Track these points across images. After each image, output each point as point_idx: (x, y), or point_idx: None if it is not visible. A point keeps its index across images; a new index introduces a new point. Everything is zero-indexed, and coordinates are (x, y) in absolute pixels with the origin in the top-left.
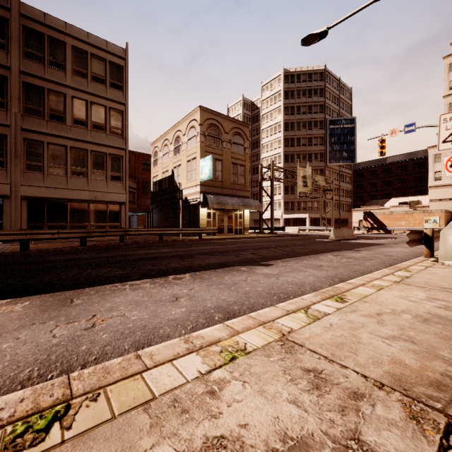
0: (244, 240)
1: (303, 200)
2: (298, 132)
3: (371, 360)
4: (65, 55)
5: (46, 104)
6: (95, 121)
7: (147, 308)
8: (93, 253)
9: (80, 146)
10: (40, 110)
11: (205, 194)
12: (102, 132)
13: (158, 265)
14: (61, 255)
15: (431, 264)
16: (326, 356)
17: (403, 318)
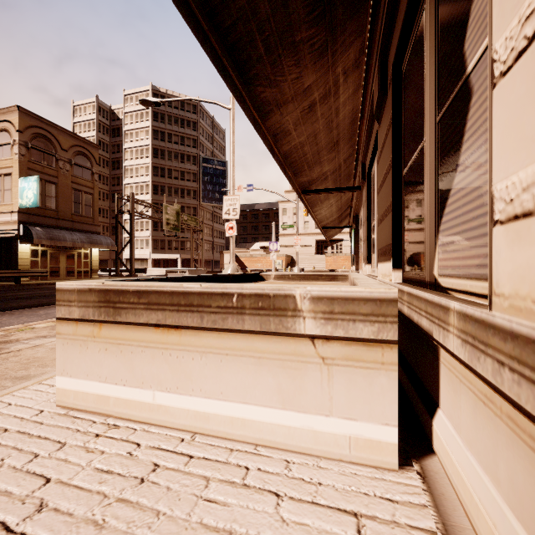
0: None
1: (175, 239)
2: (169, 162)
3: None
4: None
5: None
6: None
7: None
8: None
9: None
10: None
11: (28, 225)
12: None
13: None
14: None
15: None
16: None
17: None
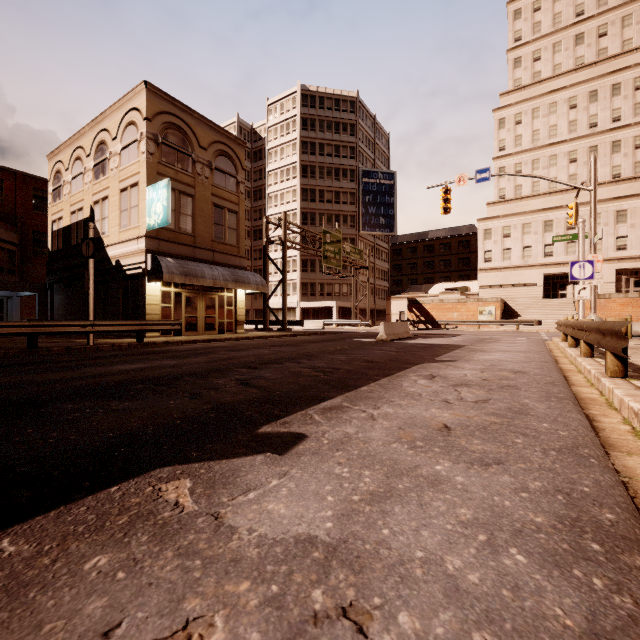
0: (233, 344)
1: (328, 282)
2: (321, 181)
3: None
4: None
5: None
6: None
7: None
8: None
9: None
10: None
11: (157, 255)
12: None
13: None
14: None
15: None
16: None
17: None
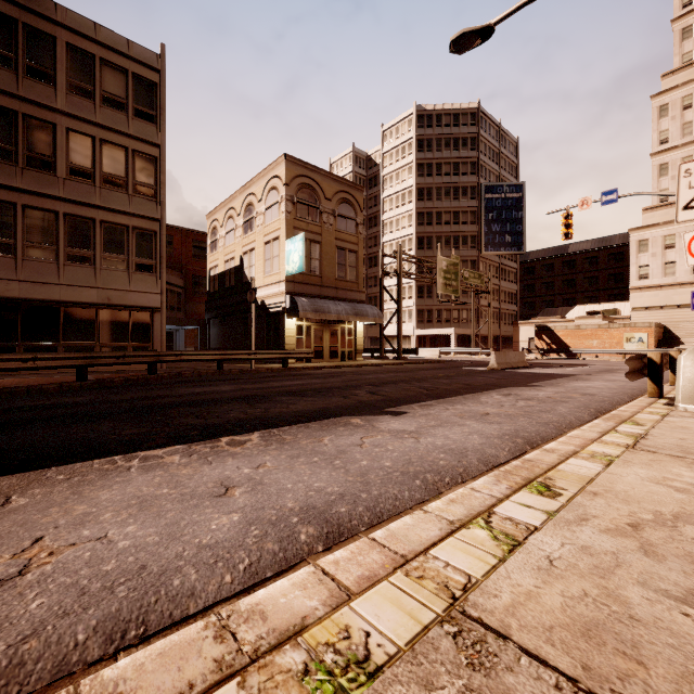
0: (355, 369)
1: (446, 308)
2: (438, 203)
3: (688, 688)
4: (55, 58)
5: (21, 140)
6: (109, 171)
7: (162, 515)
8: (97, 393)
9: (81, 213)
10: (10, 149)
11: (294, 296)
12: (120, 191)
13: (206, 417)
14: (36, 398)
15: (666, 410)
16: (573, 676)
17: (687, 535)
